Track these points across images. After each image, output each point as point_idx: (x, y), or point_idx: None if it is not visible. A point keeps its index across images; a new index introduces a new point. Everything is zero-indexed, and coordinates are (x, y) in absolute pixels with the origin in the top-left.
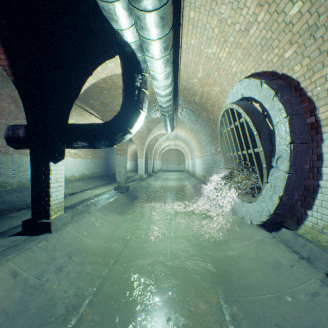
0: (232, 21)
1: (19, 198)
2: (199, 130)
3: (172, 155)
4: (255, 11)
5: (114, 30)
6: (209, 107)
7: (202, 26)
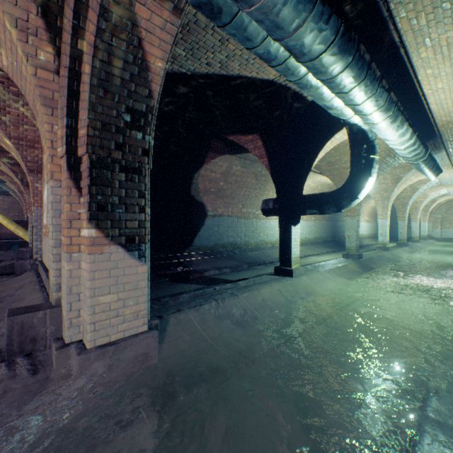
0: None
1: (256, 255)
2: None
3: None
4: None
5: (341, 120)
6: None
7: (446, 75)
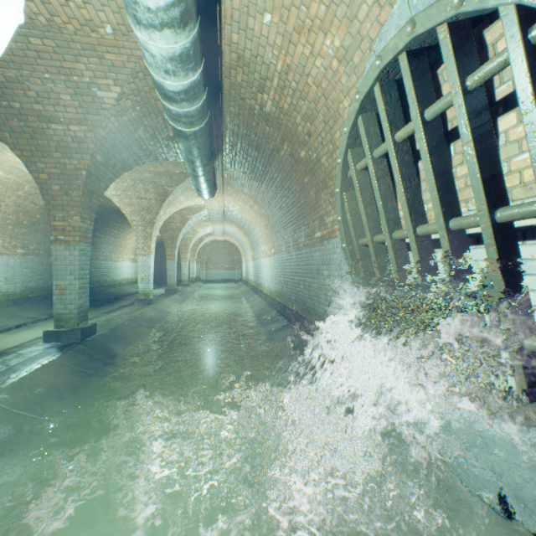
0: None
1: None
2: (271, 197)
3: (219, 251)
4: None
5: None
6: (299, 126)
7: None
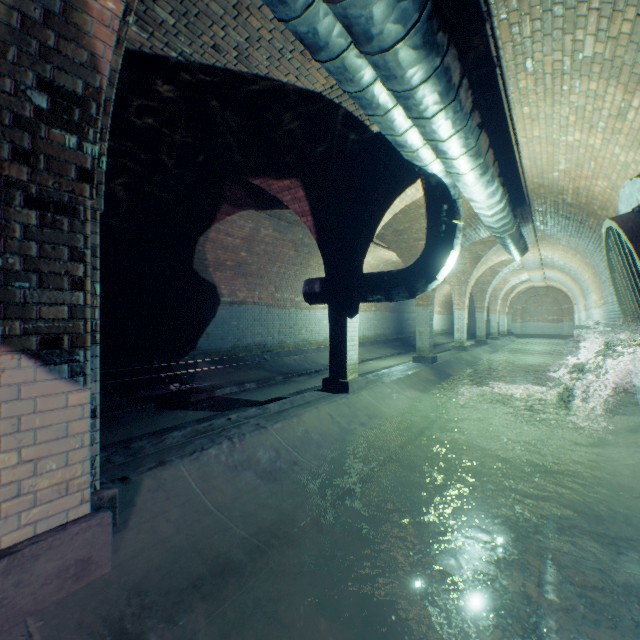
0: (593, 108)
1: (296, 362)
2: (590, 250)
3: (537, 300)
4: (624, 98)
5: (416, 167)
6: (597, 211)
7: (546, 117)
